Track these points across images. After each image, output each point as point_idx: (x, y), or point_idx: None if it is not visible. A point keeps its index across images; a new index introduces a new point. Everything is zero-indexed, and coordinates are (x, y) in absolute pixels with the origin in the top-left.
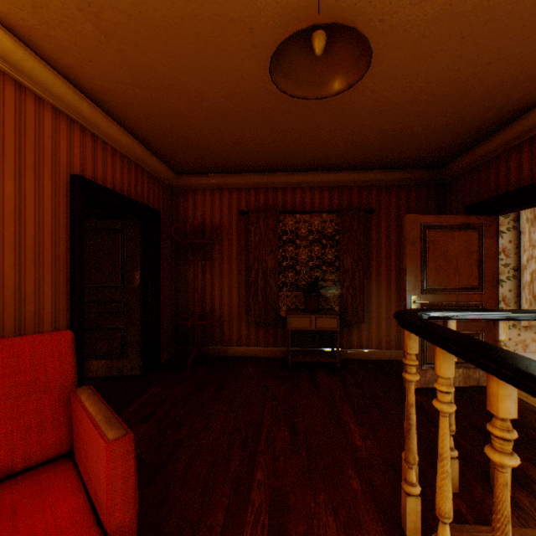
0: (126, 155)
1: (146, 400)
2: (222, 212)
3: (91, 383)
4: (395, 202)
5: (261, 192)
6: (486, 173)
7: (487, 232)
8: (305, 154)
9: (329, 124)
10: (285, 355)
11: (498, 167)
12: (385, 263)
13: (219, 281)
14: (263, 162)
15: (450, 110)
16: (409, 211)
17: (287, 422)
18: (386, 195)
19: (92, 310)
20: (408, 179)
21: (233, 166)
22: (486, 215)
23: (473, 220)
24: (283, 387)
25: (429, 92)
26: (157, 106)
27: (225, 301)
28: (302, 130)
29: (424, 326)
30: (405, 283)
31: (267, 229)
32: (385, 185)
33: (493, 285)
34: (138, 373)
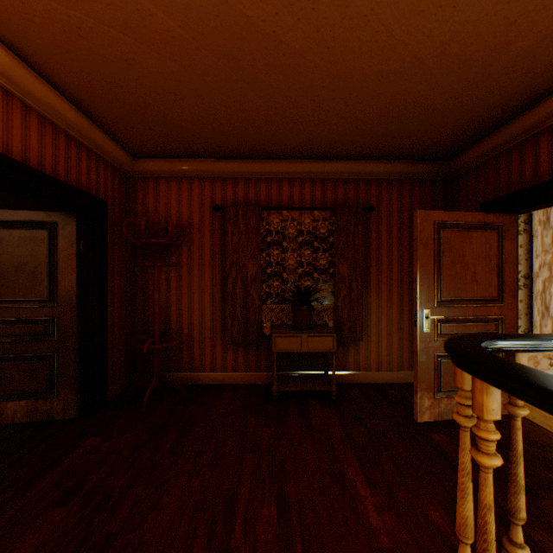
0: (48, 117)
1: (74, 462)
2: (191, 206)
3: (1, 435)
4: (397, 199)
5: (240, 183)
6: (506, 164)
7: (508, 233)
8: (294, 134)
9: (328, 87)
10: (269, 381)
11: (523, 156)
12: (386, 270)
13: (188, 292)
14: (242, 143)
15: (481, 75)
16: (413, 210)
17: (274, 489)
18: (387, 191)
19: (6, 333)
20: (412, 173)
21: (204, 147)
22: (506, 213)
23: (492, 219)
24: (267, 428)
25: (462, 40)
26: (82, 37)
27: (196, 317)
28: (293, 95)
29: (541, 383)
30: (417, 294)
31: (248, 227)
32: (386, 179)
33: (514, 295)
34: (74, 415)
